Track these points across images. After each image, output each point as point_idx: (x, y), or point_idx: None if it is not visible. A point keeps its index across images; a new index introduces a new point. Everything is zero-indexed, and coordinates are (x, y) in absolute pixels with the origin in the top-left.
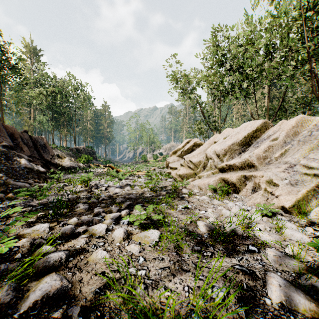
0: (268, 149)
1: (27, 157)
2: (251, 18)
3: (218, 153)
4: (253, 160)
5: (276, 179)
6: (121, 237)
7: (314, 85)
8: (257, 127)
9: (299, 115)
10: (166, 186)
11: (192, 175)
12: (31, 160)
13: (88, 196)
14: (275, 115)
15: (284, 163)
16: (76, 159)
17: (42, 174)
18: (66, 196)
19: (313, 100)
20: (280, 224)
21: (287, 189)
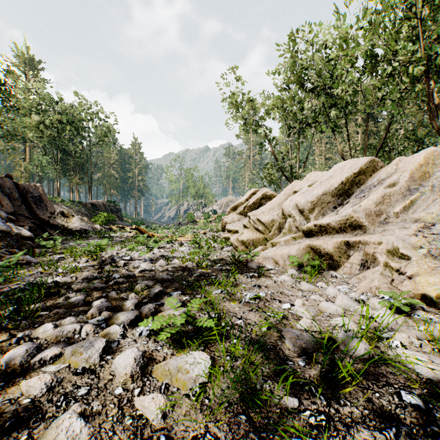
0: (383, 200)
1: (6, 214)
2: (344, 15)
3: (301, 207)
4: (360, 218)
5: (404, 247)
6: (127, 374)
7: (432, 113)
8: (361, 168)
9: (428, 148)
10: (222, 259)
11: (262, 242)
12: (14, 219)
13: (91, 277)
14: (376, 156)
15: (414, 222)
16: (90, 219)
17: (26, 240)
18: (54, 277)
19: (427, 136)
20: (433, 331)
21: (426, 265)
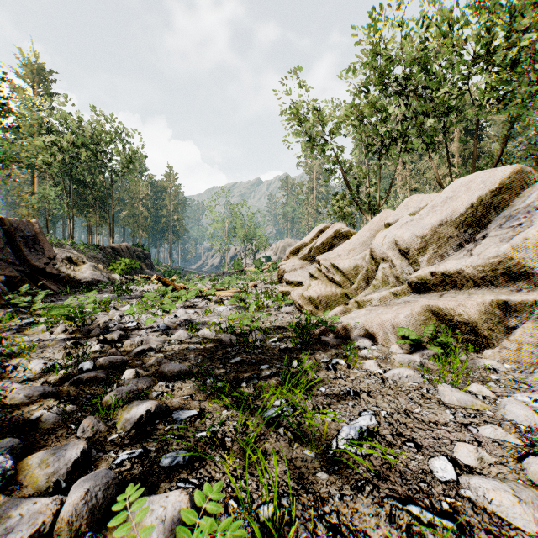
0: None
1: None
2: None
3: (404, 245)
4: (527, 259)
5: None
6: None
7: None
8: (502, 182)
9: None
10: (280, 327)
11: (340, 299)
12: None
13: (41, 368)
14: None
15: None
16: (107, 267)
17: None
18: None
19: None
20: None
21: None
